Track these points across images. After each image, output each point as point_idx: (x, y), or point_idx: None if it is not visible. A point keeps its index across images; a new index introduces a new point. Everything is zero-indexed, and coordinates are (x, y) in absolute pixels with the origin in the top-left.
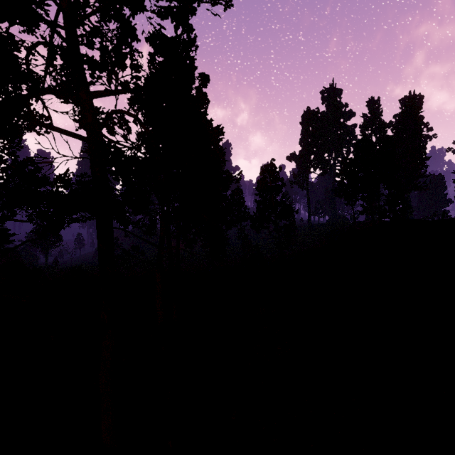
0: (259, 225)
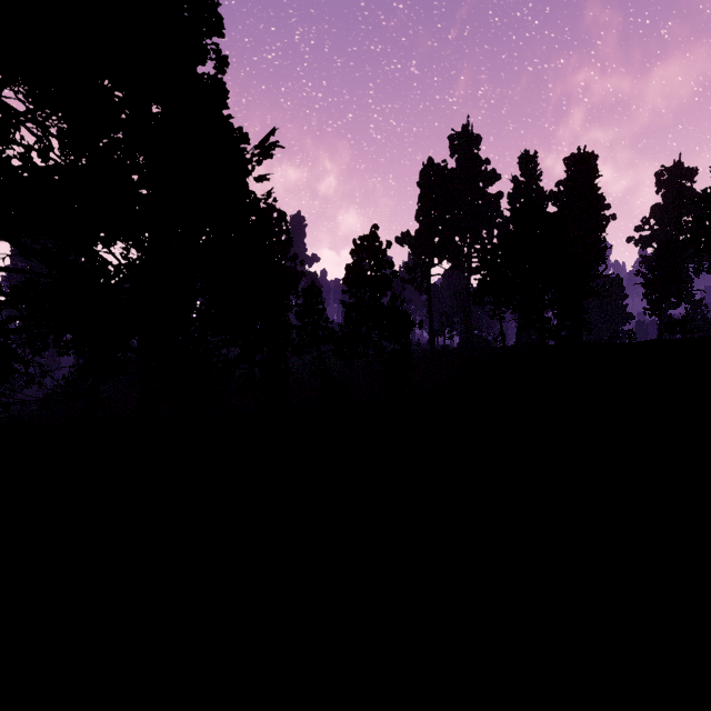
0: (350, 349)
